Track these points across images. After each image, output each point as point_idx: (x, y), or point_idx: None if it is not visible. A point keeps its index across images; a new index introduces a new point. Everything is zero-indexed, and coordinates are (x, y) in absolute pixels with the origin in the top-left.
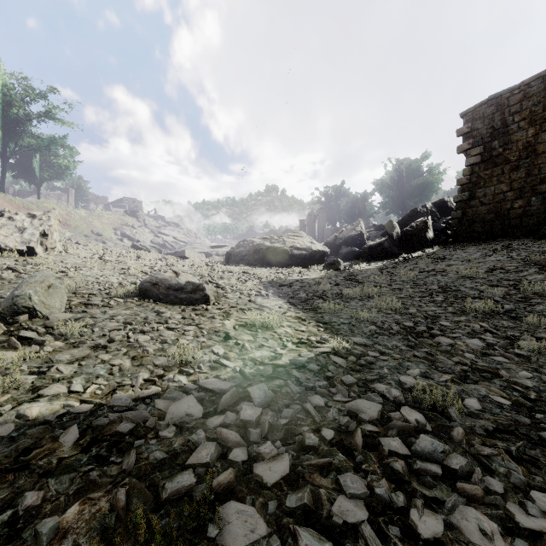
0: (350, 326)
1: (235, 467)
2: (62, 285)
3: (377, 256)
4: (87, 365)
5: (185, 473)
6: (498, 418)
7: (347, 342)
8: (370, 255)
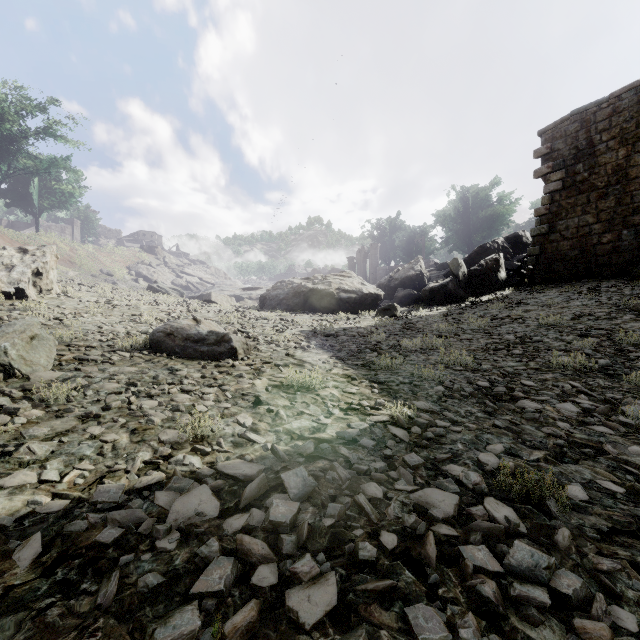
0: (411, 386)
1: (260, 597)
2: (54, 335)
3: (440, 300)
4: (70, 442)
5: (187, 610)
6: (612, 513)
7: (409, 408)
8: (432, 299)
